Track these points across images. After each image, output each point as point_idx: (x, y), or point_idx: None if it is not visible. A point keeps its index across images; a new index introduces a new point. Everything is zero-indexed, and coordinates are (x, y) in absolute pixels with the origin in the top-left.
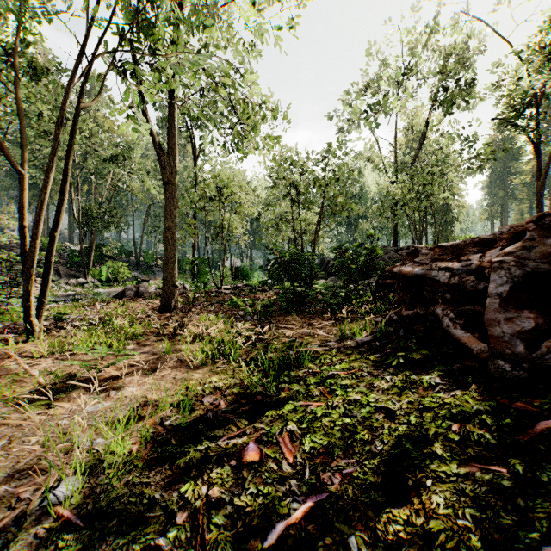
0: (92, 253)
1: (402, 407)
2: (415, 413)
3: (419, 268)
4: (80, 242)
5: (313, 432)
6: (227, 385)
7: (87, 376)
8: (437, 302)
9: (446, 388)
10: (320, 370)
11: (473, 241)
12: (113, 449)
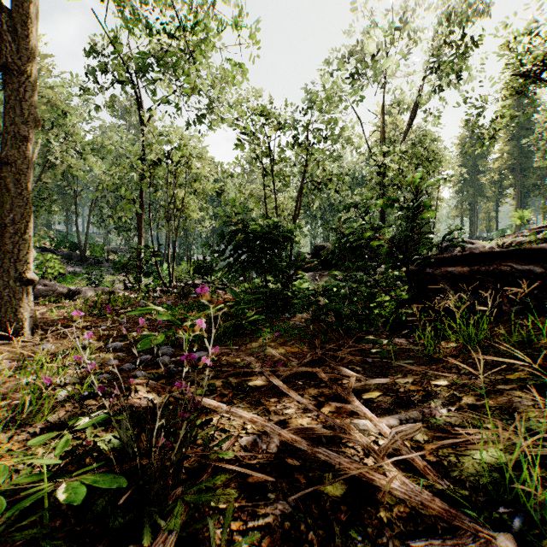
0: None
1: None
2: None
3: None
4: None
5: None
6: None
7: None
8: None
9: None
10: None
11: None
12: None
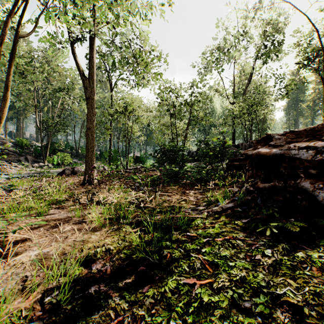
0: (48, 147)
1: (308, 302)
2: None
3: (276, 149)
4: (41, 141)
5: None
6: (117, 248)
7: None
8: (299, 177)
9: None
10: (197, 234)
11: None
12: None
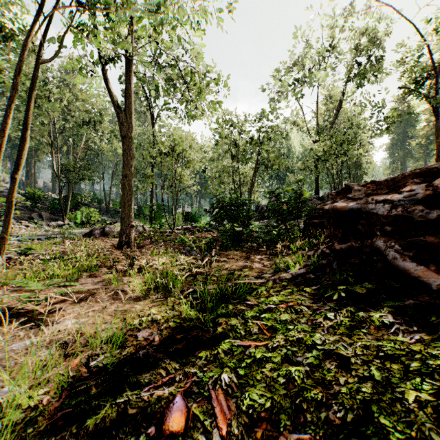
0: (69, 201)
1: (357, 353)
2: (375, 363)
3: (353, 202)
4: (59, 191)
5: (252, 384)
6: (165, 317)
7: (26, 309)
8: (375, 235)
9: (404, 329)
10: (258, 302)
11: (413, 172)
12: (18, 402)
